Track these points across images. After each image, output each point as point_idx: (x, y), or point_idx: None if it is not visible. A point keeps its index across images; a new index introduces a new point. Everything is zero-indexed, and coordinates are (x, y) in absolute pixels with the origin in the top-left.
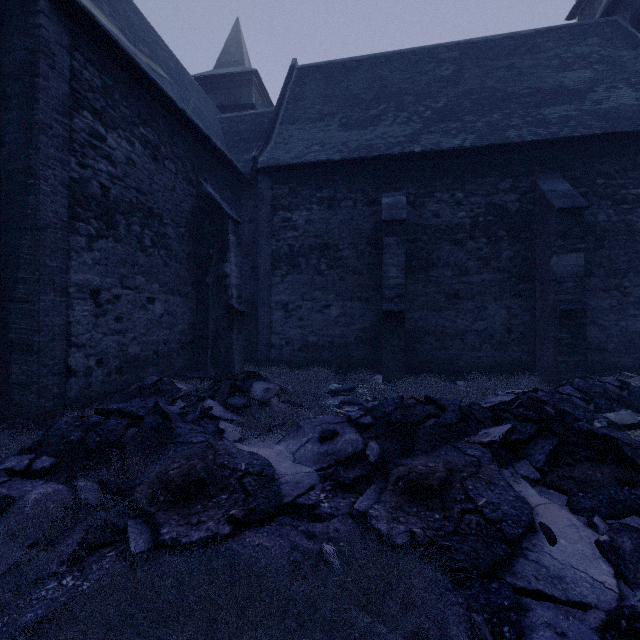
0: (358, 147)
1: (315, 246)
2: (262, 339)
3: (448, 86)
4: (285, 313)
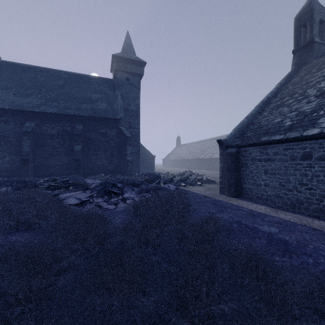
0: (17, 105)
1: None
2: None
3: (59, 88)
4: None
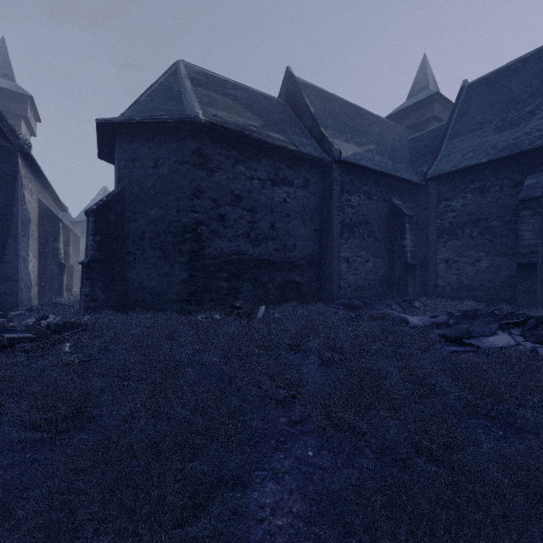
0: (504, 147)
1: (468, 221)
2: (430, 282)
3: None
4: (446, 265)
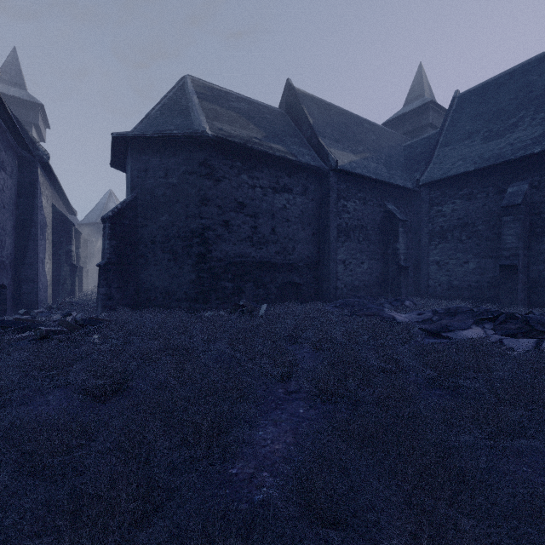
0: (489, 157)
1: (457, 225)
2: (423, 282)
3: None
4: (437, 267)
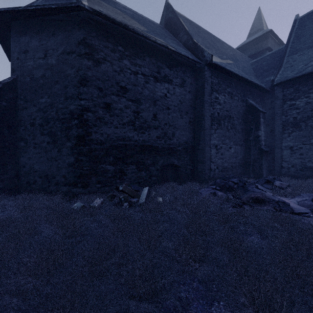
0: None
1: (311, 115)
2: (276, 164)
3: None
4: (291, 151)
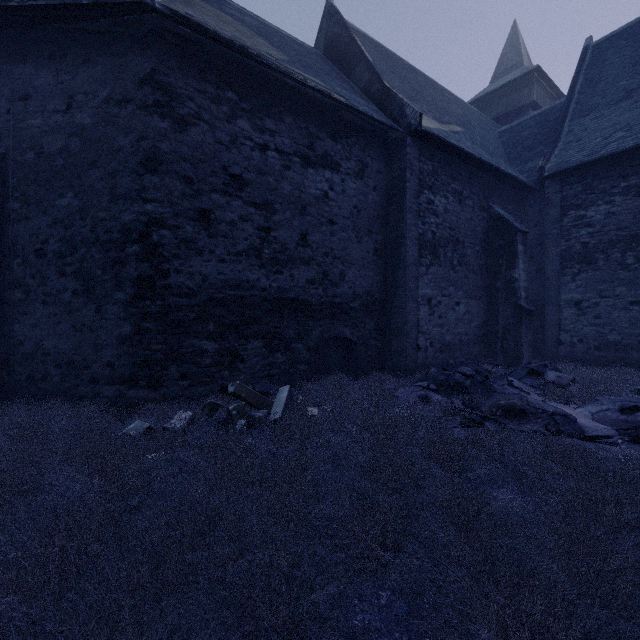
0: None
1: (617, 239)
2: (549, 336)
3: None
4: (577, 311)
